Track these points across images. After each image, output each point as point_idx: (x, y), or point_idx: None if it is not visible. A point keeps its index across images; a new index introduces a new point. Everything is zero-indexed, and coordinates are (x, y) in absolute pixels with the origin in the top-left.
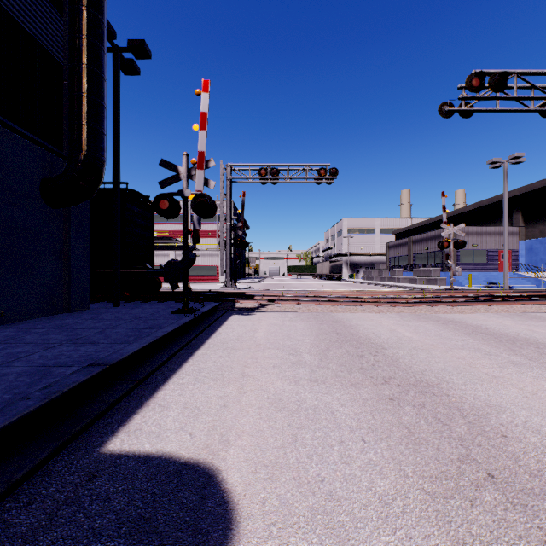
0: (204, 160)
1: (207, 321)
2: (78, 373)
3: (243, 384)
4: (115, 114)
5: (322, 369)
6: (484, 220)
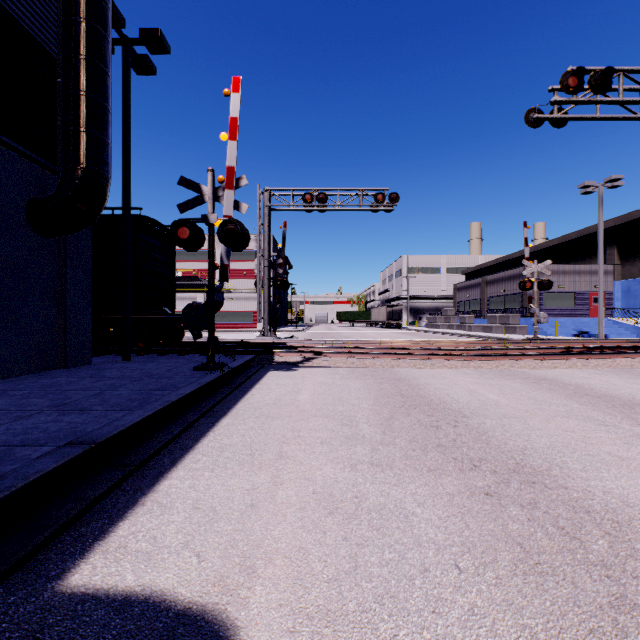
0: (234, 178)
1: (238, 379)
2: (47, 456)
3: (280, 469)
4: (125, 122)
5: (387, 447)
6: (571, 257)
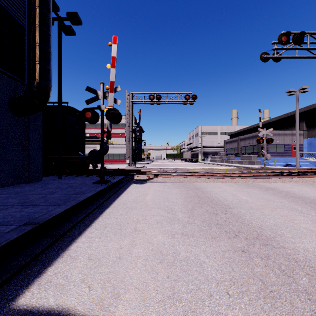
0: (114, 87)
1: (115, 188)
2: (12, 231)
3: (135, 237)
4: (59, 59)
5: (191, 225)
6: (282, 127)
